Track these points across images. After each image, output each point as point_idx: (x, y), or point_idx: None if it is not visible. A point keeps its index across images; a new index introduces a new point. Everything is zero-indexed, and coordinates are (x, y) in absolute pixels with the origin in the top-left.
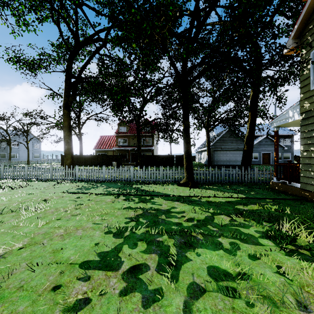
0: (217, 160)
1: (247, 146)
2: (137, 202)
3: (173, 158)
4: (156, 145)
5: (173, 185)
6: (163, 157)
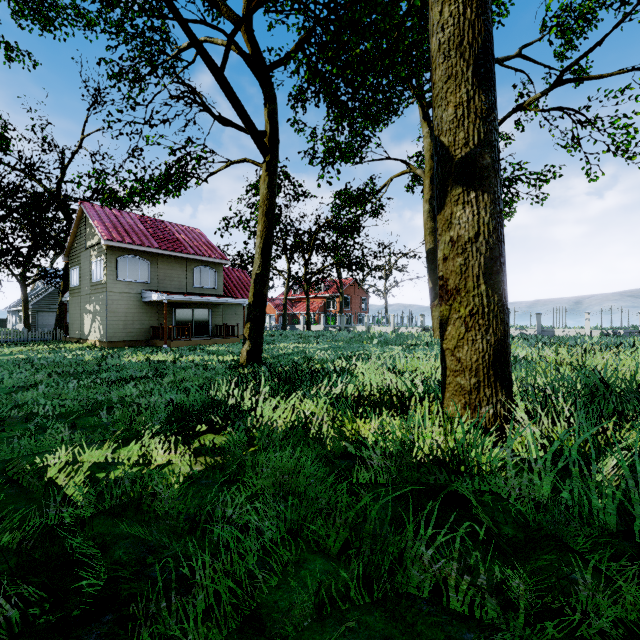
0: (44, 325)
1: (60, 311)
2: None
3: None
4: None
5: None
6: None
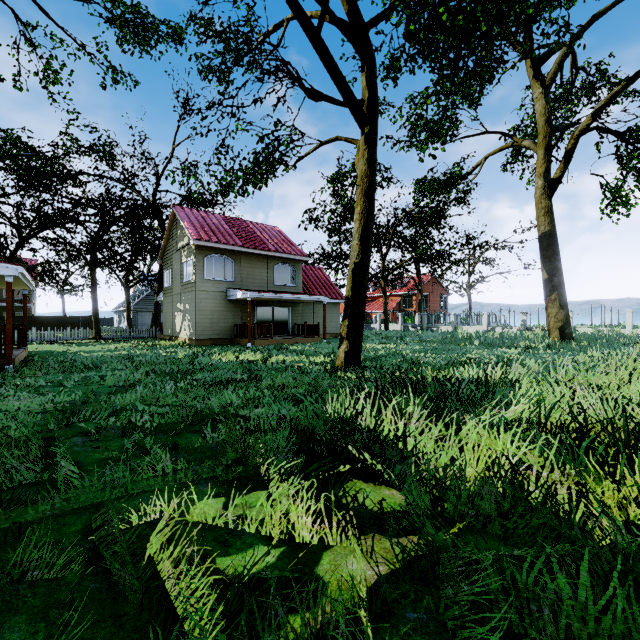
0: (142, 324)
1: (155, 310)
2: (62, 344)
3: (74, 321)
4: (34, 300)
5: (83, 340)
6: (55, 319)
